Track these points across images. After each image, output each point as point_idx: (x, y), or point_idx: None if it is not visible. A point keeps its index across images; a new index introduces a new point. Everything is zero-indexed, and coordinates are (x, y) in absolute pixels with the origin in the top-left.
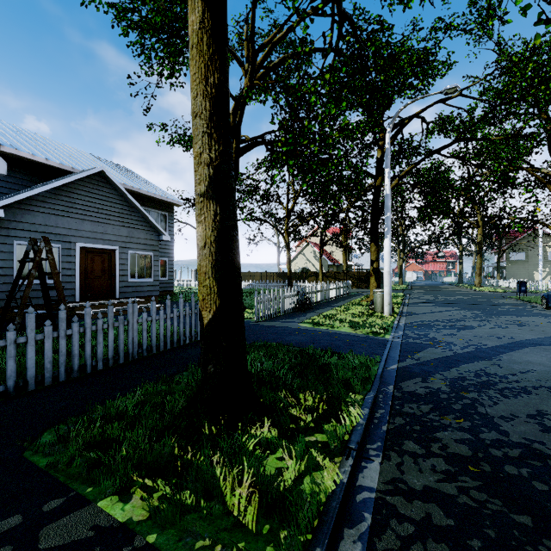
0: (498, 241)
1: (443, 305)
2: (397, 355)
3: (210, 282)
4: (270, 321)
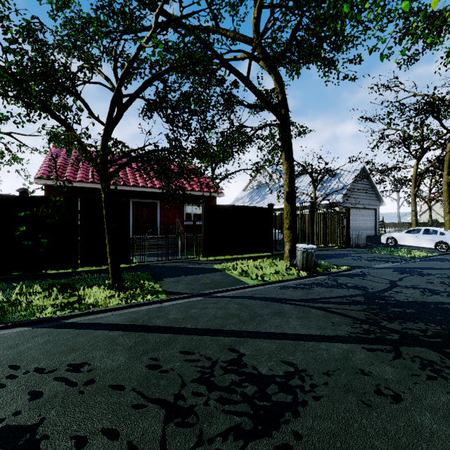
0: None
1: None
2: None
3: (448, 226)
4: None
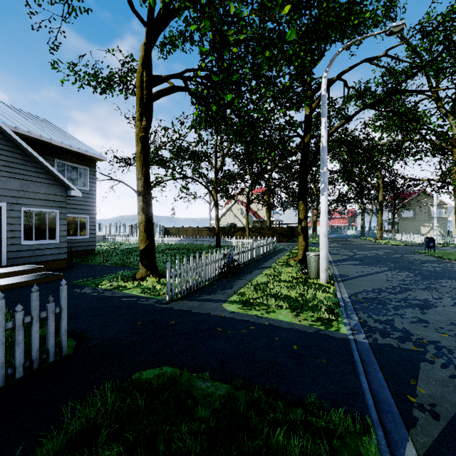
0: (394, 201)
1: (368, 263)
2: (388, 396)
3: None
4: (187, 300)
